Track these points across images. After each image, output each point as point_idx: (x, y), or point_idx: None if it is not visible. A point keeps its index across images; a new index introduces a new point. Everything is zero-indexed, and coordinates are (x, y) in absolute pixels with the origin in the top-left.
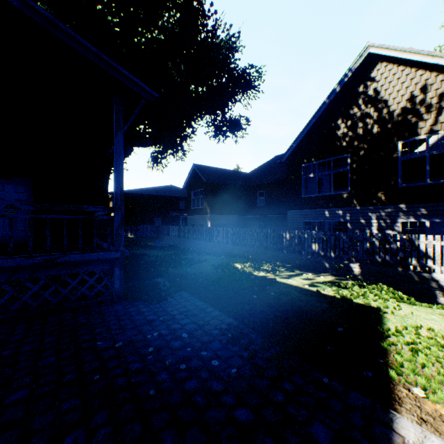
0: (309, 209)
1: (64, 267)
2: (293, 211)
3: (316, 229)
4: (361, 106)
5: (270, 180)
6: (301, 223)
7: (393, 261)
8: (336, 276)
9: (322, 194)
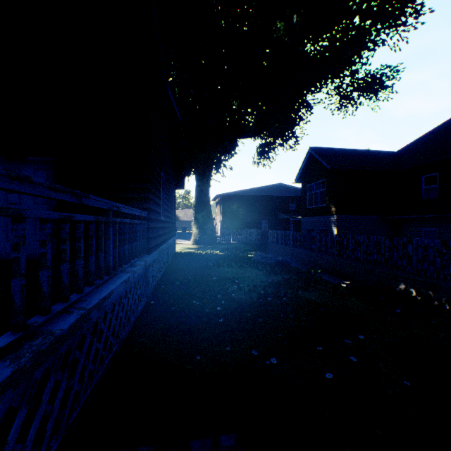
0: None
1: None
2: None
3: None
4: None
5: None
6: None
7: None
8: None
9: None
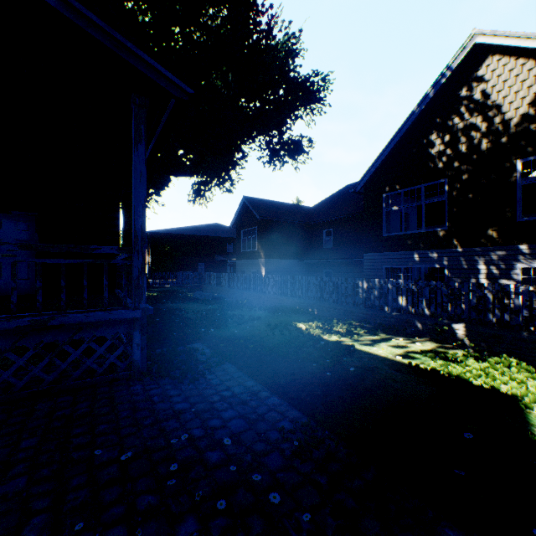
0: (393, 252)
1: (63, 331)
2: (371, 254)
3: (401, 278)
4: (464, 115)
5: (340, 216)
6: (381, 269)
7: (514, 322)
8: (438, 342)
9: (410, 232)
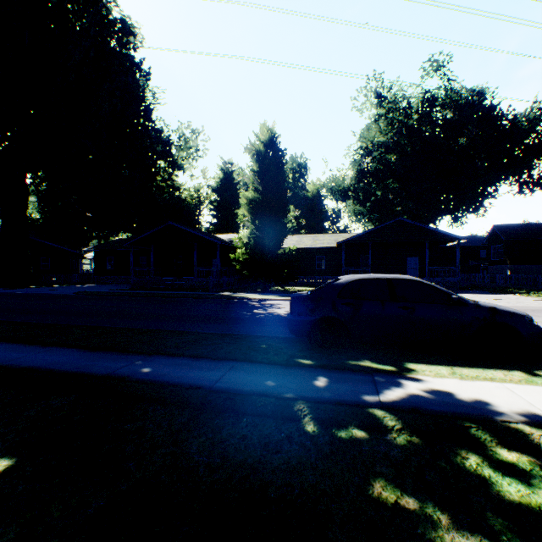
0: None
1: (445, 281)
2: None
3: None
4: None
5: None
6: None
7: None
8: None
9: None
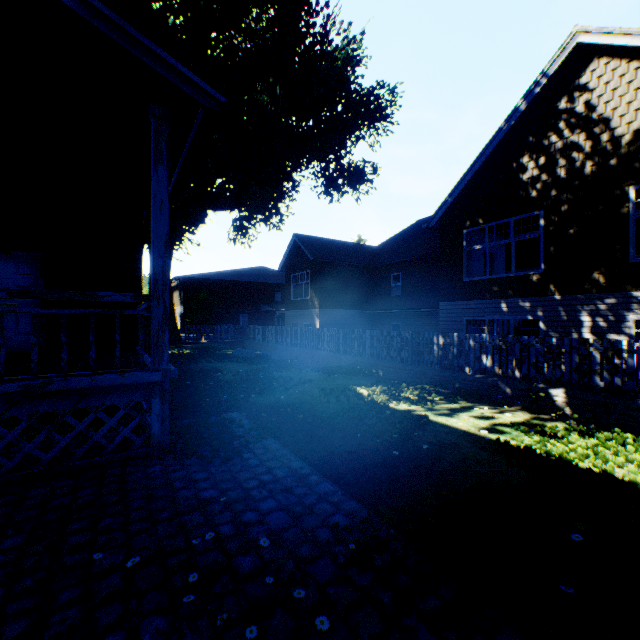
0: (475, 300)
1: (63, 398)
2: (449, 303)
3: (485, 332)
4: (563, 132)
5: (411, 257)
6: (461, 321)
7: (626, 387)
8: (532, 412)
9: (496, 276)
